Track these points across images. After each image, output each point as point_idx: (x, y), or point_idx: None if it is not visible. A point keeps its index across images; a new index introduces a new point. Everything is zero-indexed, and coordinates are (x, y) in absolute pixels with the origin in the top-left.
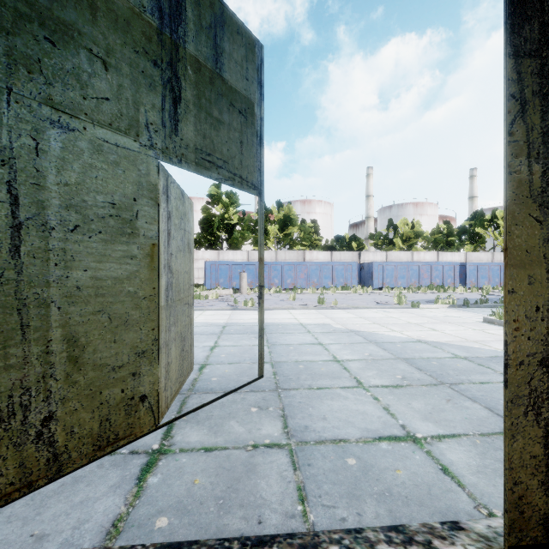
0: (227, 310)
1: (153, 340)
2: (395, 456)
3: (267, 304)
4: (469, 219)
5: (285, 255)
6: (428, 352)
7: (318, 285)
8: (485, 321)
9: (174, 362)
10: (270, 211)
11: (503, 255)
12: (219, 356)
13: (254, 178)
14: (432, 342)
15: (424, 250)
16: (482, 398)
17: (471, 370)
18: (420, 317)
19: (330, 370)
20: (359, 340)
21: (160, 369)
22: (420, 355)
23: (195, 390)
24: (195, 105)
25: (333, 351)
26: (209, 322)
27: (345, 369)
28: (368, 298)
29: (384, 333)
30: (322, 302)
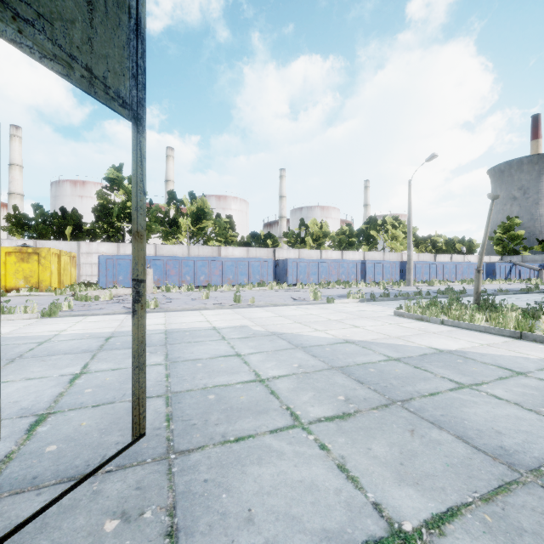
0: (121, 313)
1: None
2: None
3: (175, 304)
4: (366, 223)
5: (198, 250)
6: (360, 355)
7: (234, 282)
8: (396, 314)
9: None
10: (182, 203)
11: (391, 254)
12: (80, 392)
13: (122, 87)
14: (360, 342)
15: (330, 249)
16: (445, 420)
17: (412, 376)
18: (338, 313)
19: (253, 398)
20: (284, 345)
21: None
22: (354, 360)
23: None
24: None
25: (254, 364)
26: (88, 332)
27: (272, 393)
28: (284, 294)
29: (309, 334)
30: (238, 300)
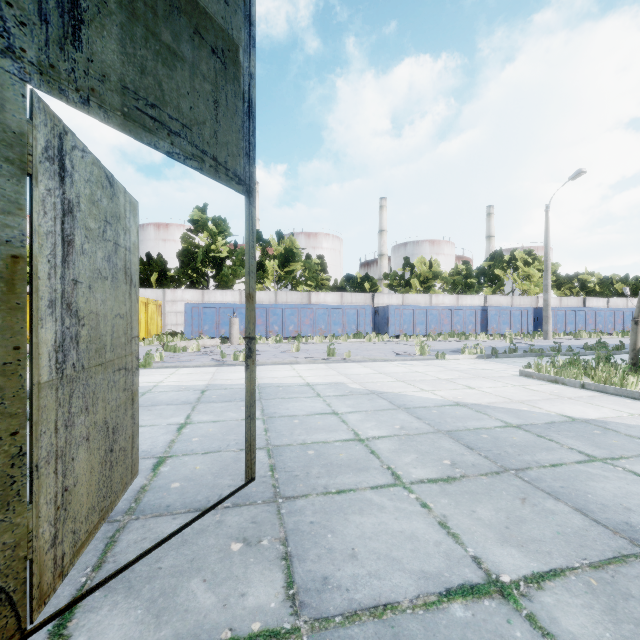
0: (211, 366)
1: (13, 457)
2: (482, 637)
3: (264, 357)
4: (488, 259)
5: (286, 296)
6: (472, 419)
7: (326, 332)
8: (522, 374)
9: (85, 480)
10: (269, 243)
11: (522, 299)
12: (189, 440)
13: (238, 166)
14: (473, 405)
15: (442, 292)
16: (564, 492)
17: (532, 445)
18: (450, 371)
19: (353, 456)
20: (385, 405)
21: (36, 510)
22: (465, 425)
23: (138, 512)
24: (121, 7)
25: (353, 424)
26: (183, 384)
27: (372, 453)
28: (385, 347)
29: (413, 394)
30: (332, 354)
